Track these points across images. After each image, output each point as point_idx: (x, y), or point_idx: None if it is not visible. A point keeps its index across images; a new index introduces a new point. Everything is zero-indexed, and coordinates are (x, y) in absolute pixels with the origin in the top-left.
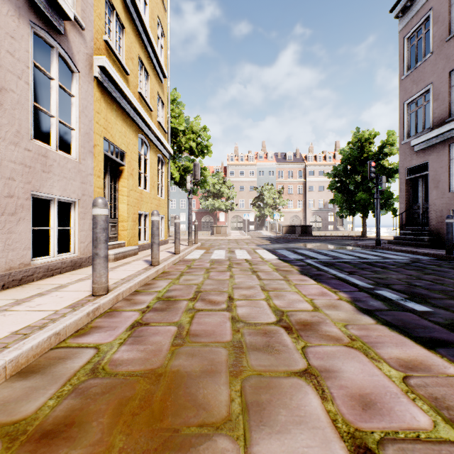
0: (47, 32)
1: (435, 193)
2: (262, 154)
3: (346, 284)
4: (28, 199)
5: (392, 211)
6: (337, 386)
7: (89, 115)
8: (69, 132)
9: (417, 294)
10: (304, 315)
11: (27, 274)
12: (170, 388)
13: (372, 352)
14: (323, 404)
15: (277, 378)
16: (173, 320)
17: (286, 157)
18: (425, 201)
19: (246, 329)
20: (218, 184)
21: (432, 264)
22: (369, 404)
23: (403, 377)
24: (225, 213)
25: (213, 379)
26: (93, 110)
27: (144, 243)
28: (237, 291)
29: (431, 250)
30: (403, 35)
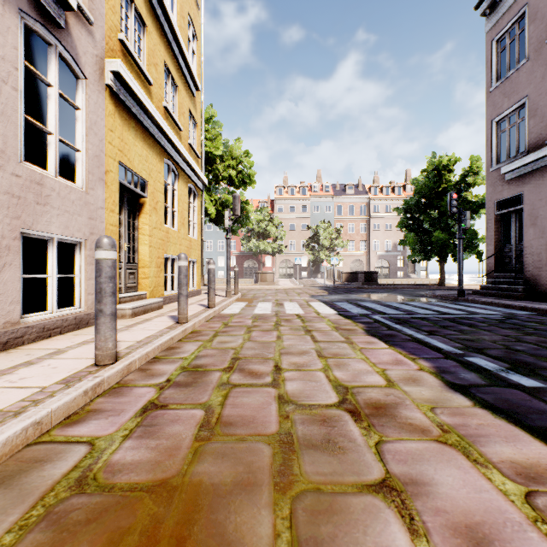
0: (42, 25)
1: (532, 232)
2: (316, 185)
3: (426, 348)
4: (16, 239)
5: (477, 254)
6: (431, 511)
7: (100, 134)
8: (73, 154)
9: (521, 363)
10: (375, 393)
11: (14, 336)
12: (187, 512)
13: (474, 451)
14: (413, 543)
15: (343, 495)
16: (200, 400)
17: (346, 189)
18: (519, 241)
19: (298, 414)
20: (264, 221)
21: (532, 321)
22: (483, 543)
23: (526, 493)
24: (272, 256)
25: (251, 497)
26: (105, 127)
27: (171, 294)
28: (286, 358)
29: (528, 303)
30: (492, 37)
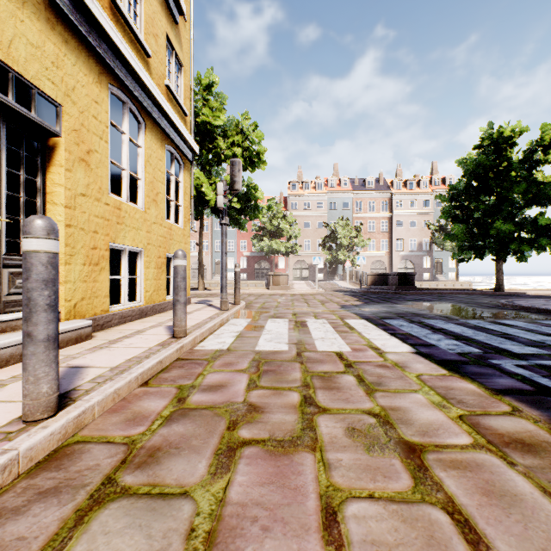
0: None
1: None
2: (333, 180)
3: None
4: None
5: (550, 250)
6: None
7: None
8: None
9: None
10: None
11: None
12: None
13: None
14: None
15: None
16: None
17: (366, 184)
18: None
19: None
20: (277, 219)
21: None
22: None
23: None
24: (285, 257)
25: None
26: None
27: (127, 308)
28: None
29: None
30: None
